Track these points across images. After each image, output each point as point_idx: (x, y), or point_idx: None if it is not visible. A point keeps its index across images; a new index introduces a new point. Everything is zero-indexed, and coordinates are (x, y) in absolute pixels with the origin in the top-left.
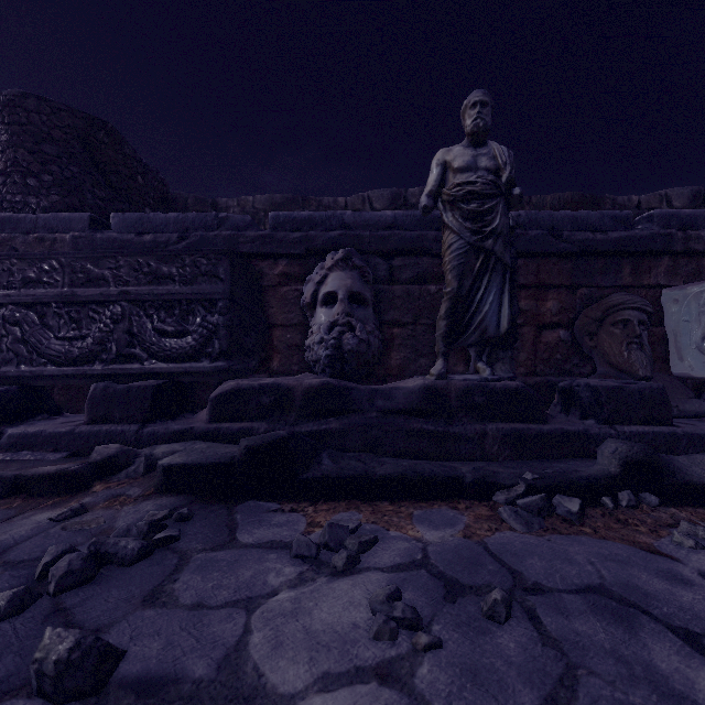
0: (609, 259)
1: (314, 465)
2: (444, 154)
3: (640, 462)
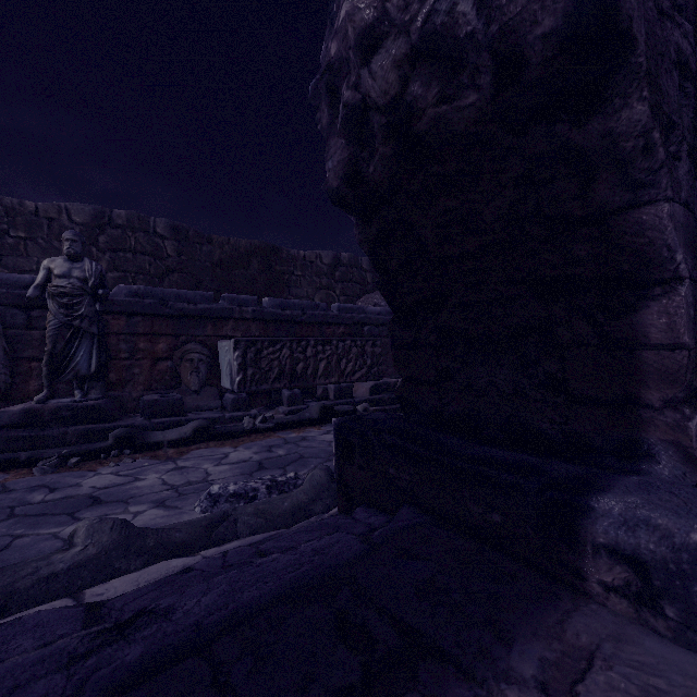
0: (199, 320)
1: None
2: (49, 263)
3: (125, 436)
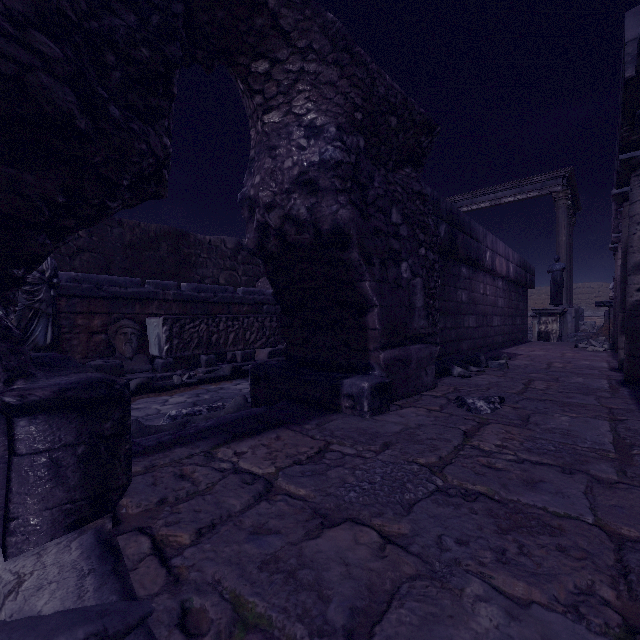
0: (129, 301)
1: None
2: None
3: None
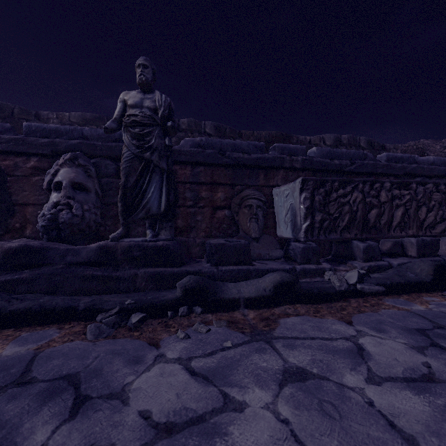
0: (252, 169)
1: None
2: (124, 95)
3: (194, 288)
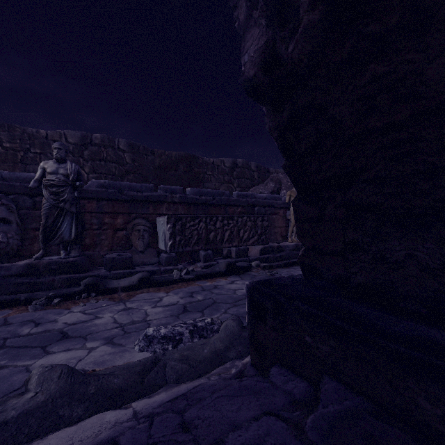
0: (144, 203)
1: None
2: (44, 164)
3: (91, 284)
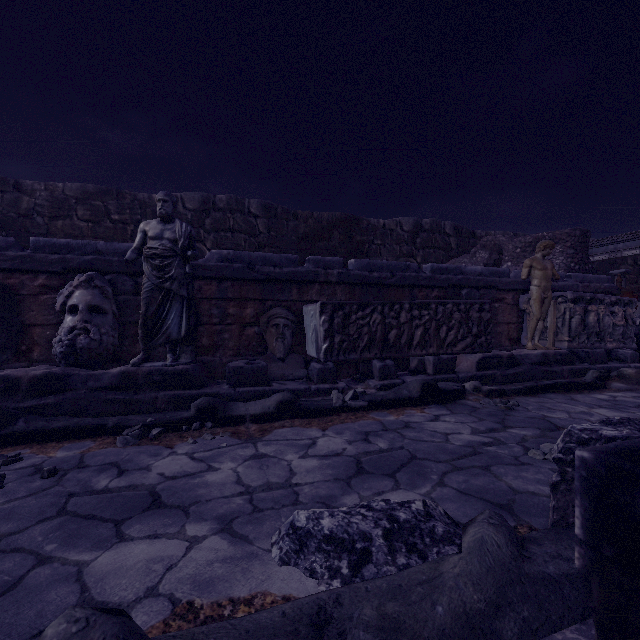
0: (285, 284)
1: (10, 426)
2: (144, 226)
3: (206, 407)
